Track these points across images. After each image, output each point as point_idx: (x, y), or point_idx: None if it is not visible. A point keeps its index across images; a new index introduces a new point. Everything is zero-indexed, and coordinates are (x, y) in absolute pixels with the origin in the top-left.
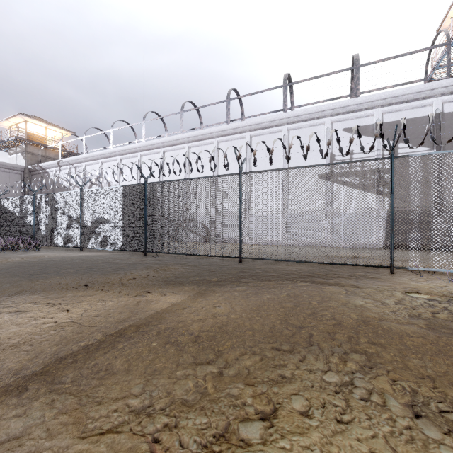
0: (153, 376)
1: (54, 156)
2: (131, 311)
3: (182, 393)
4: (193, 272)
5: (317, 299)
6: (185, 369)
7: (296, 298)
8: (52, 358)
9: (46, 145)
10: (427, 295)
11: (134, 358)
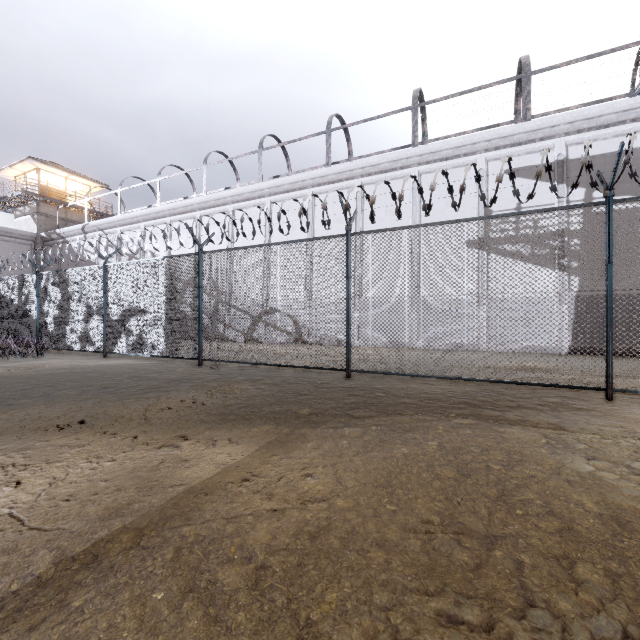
0: None
1: (78, 219)
2: (139, 487)
3: None
4: (271, 397)
5: (499, 458)
6: None
7: (459, 455)
8: None
9: (66, 203)
10: None
11: None
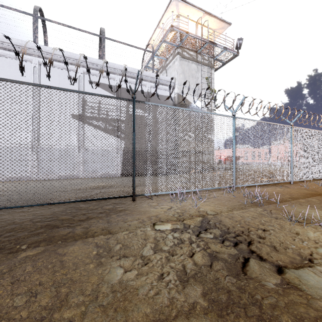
0: None
1: None
2: None
3: None
4: None
5: (44, 304)
6: None
7: None
8: None
9: None
10: (169, 224)
11: None
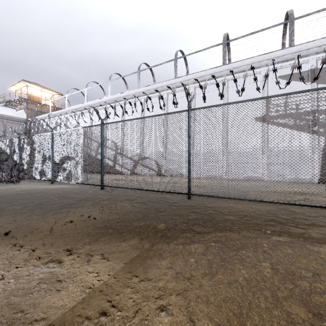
0: None
1: (47, 111)
2: (1, 322)
3: None
4: (139, 213)
5: None
6: None
7: (295, 281)
8: None
9: (41, 103)
10: None
11: None
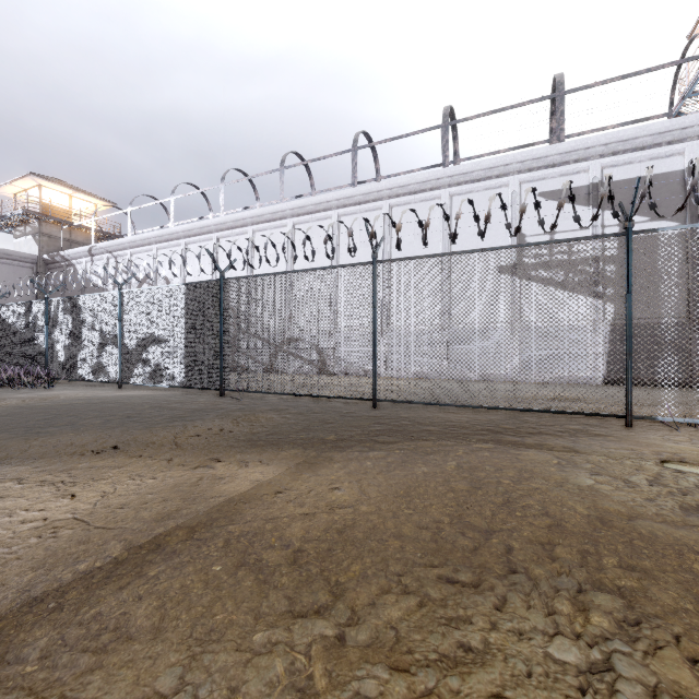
0: (205, 647)
1: (83, 240)
2: (183, 498)
3: (262, 692)
4: (297, 425)
5: (510, 475)
6: (271, 629)
7: (474, 472)
8: (16, 600)
9: (71, 223)
10: None
11: (175, 601)
